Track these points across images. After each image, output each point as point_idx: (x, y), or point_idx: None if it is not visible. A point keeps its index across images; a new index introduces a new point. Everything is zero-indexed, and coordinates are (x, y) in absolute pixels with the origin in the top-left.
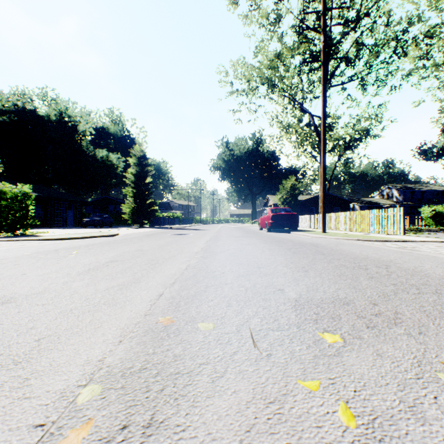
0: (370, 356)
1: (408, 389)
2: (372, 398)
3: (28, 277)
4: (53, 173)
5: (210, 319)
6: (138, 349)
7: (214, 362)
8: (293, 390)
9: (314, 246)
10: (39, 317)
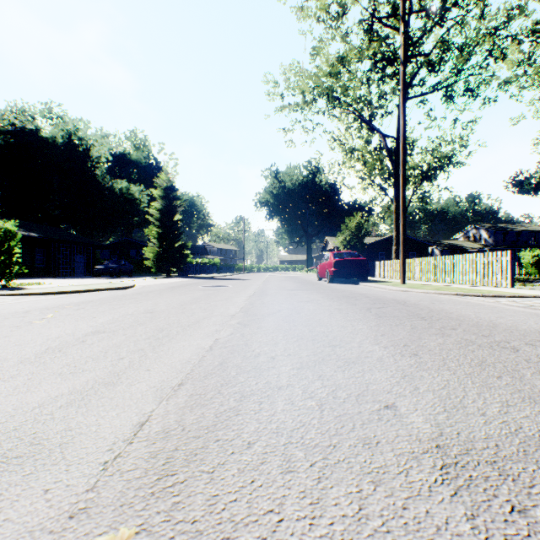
0: None
1: None
2: None
3: None
4: (60, 209)
5: None
6: None
7: None
8: None
9: (402, 304)
10: None
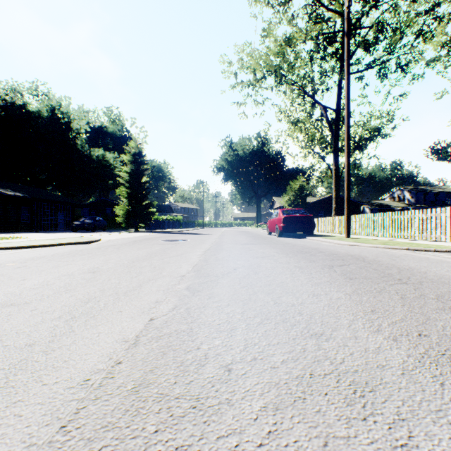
0: None
1: None
2: None
3: None
4: (45, 173)
5: None
6: None
7: None
8: None
9: (362, 261)
10: None
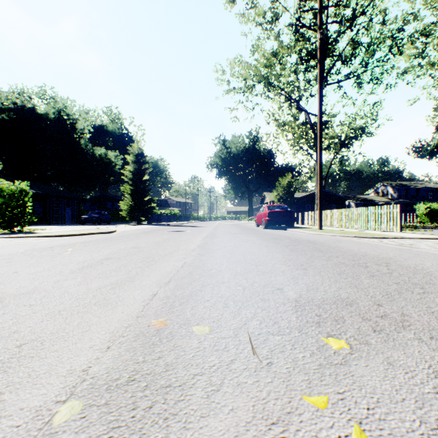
0: (380, 365)
1: (427, 406)
2: (388, 418)
3: (19, 276)
4: (51, 170)
5: (206, 322)
6: (127, 357)
7: (209, 372)
8: (298, 407)
9: (311, 243)
10: (25, 319)
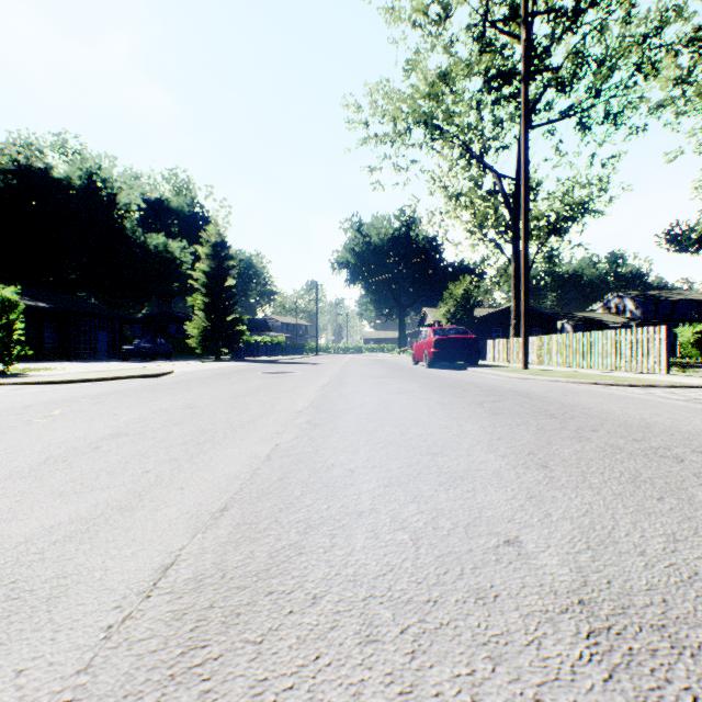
0: None
1: None
2: None
3: None
4: (77, 271)
5: None
6: None
7: None
8: None
9: (524, 397)
10: None
